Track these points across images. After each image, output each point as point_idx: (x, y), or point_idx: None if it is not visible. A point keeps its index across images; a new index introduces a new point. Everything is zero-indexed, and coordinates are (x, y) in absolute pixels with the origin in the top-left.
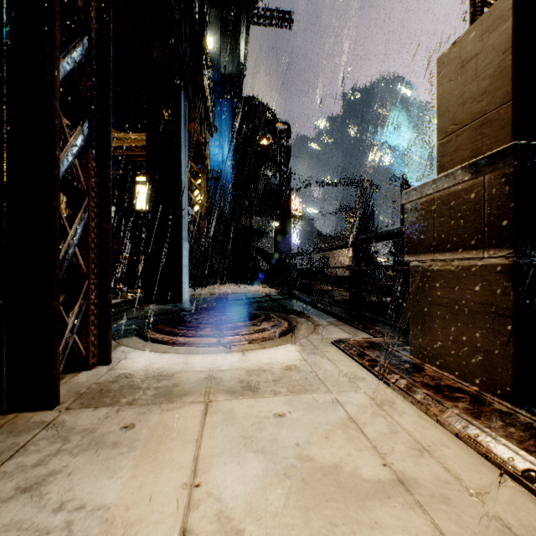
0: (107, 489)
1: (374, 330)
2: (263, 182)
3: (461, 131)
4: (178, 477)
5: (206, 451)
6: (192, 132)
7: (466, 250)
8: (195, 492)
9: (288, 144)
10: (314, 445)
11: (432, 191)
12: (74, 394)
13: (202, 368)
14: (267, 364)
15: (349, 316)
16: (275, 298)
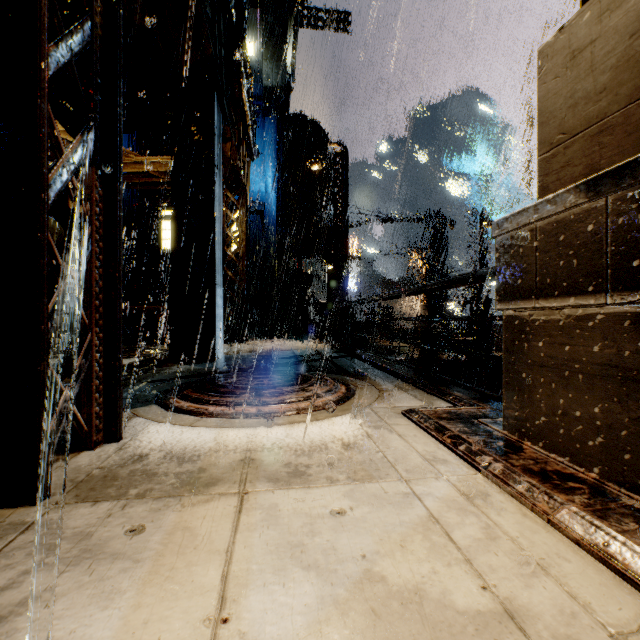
0: (98, 627)
1: (454, 396)
2: (314, 217)
3: (572, 142)
4: (199, 608)
5: (239, 567)
6: (228, 155)
7: (581, 295)
8: (222, 631)
9: (345, 170)
10: (386, 558)
11: (534, 219)
12: (68, 483)
13: (237, 446)
14: (321, 441)
15: (421, 379)
16: (329, 356)
